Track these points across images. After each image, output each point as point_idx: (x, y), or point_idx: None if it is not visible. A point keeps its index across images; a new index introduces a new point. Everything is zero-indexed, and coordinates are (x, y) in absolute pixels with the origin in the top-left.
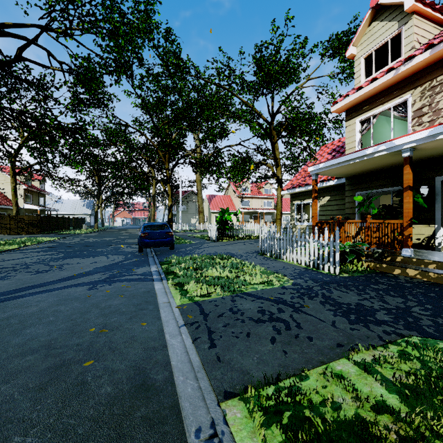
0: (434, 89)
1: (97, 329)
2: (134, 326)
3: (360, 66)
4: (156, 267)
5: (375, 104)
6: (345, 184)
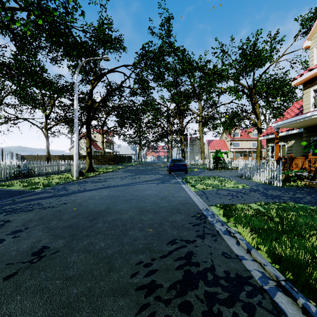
0: None
1: (167, 193)
2: (179, 193)
3: (313, 53)
4: (180, 180)
5: None
6: (303, 132)
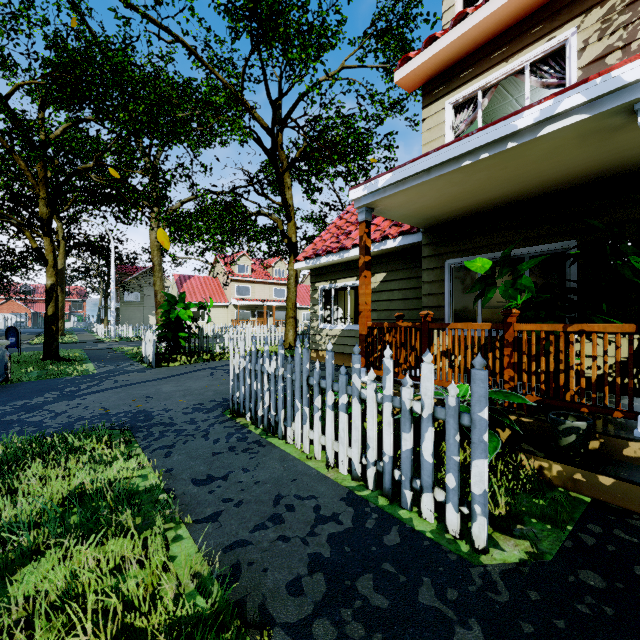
0: (637, 7)
1: None
2: None
3: None
4: None
5: (489, 61)
6: (423, 243)
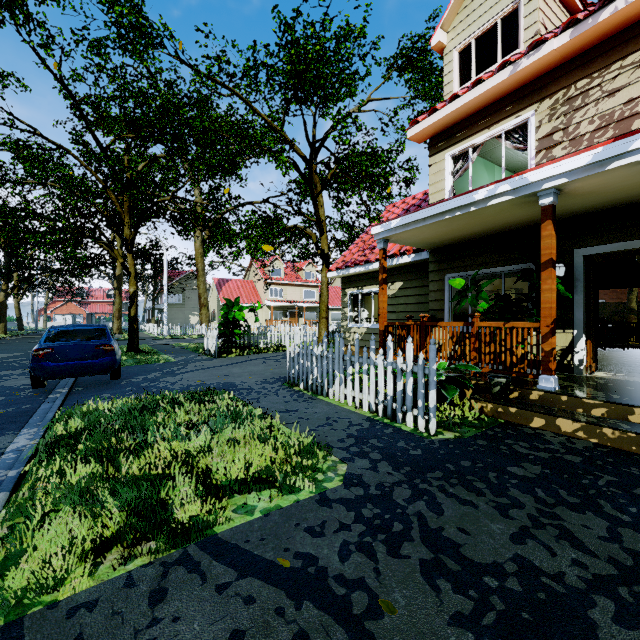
0: (572, 102)
1: None
2: None
3: (452, 64)
4: (32, 435)
5: (477, 127)
6: (429, 261)
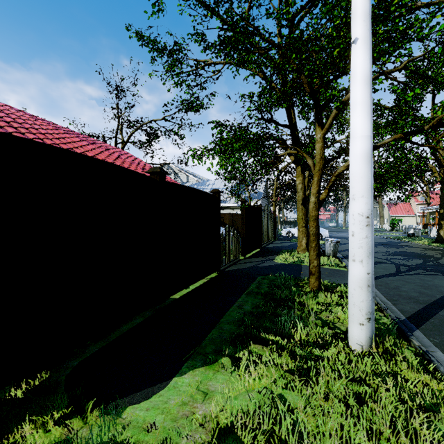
0: None
1: None
2: None
3: None
4: None
5: None
6: None
